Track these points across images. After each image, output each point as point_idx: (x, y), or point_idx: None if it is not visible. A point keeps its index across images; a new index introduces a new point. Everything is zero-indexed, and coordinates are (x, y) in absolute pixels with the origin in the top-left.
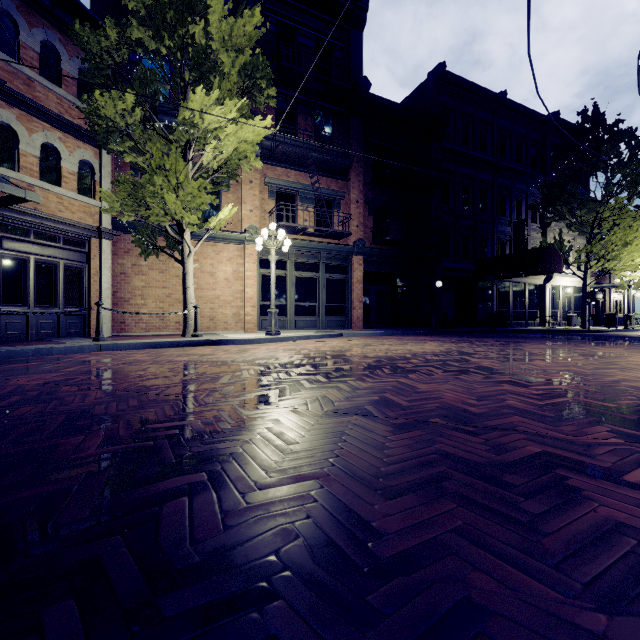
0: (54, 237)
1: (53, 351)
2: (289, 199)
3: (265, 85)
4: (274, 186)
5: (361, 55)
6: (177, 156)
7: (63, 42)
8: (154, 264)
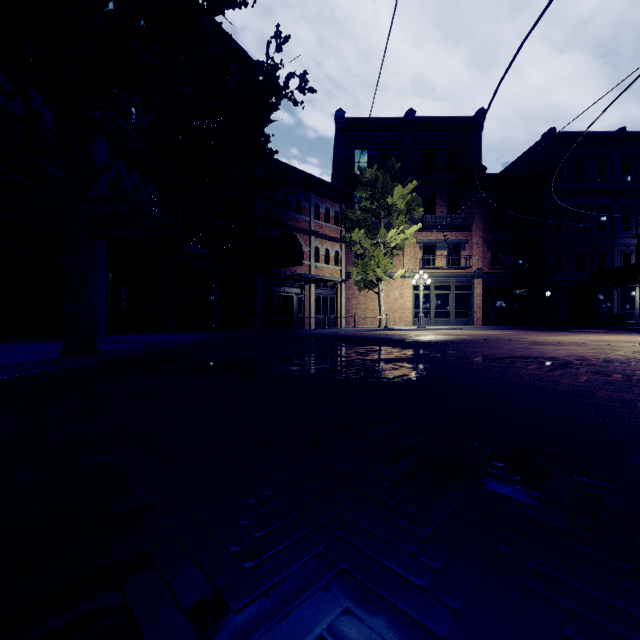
0: (327, 286)
1: (345, 330)
2: (431, 249)
3: (417, 208)
4: (422, 243)
5: (480, 148)
6: (379, 251)
7: (330, 204)
8: (361, 293)
